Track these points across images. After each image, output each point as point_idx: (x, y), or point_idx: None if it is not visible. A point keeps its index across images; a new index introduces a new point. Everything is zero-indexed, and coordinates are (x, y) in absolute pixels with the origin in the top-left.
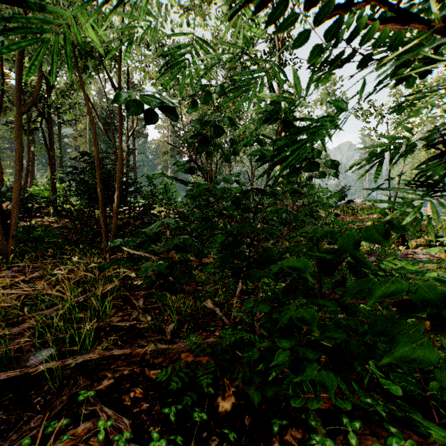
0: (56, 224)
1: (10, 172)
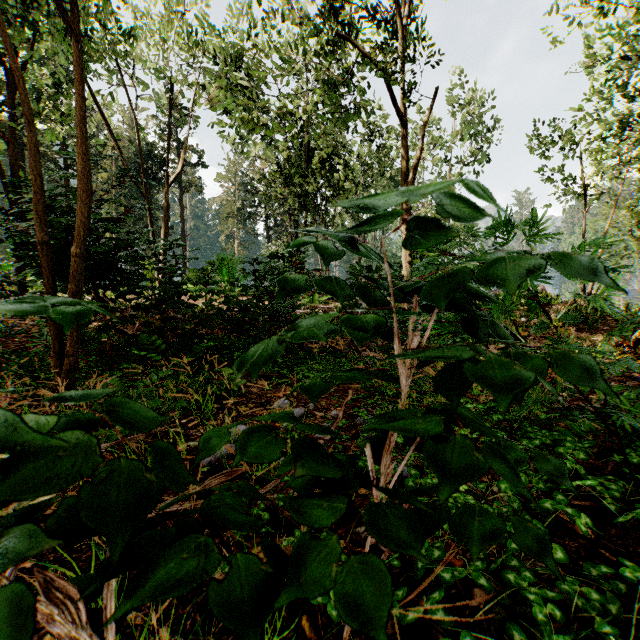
0: (21, 321)
1: None
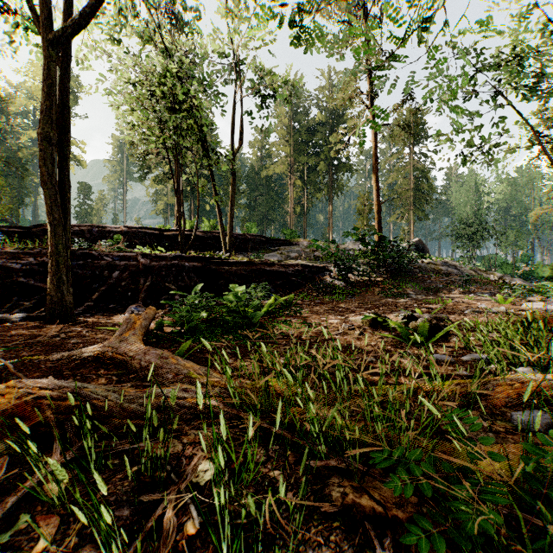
0: None
1: None
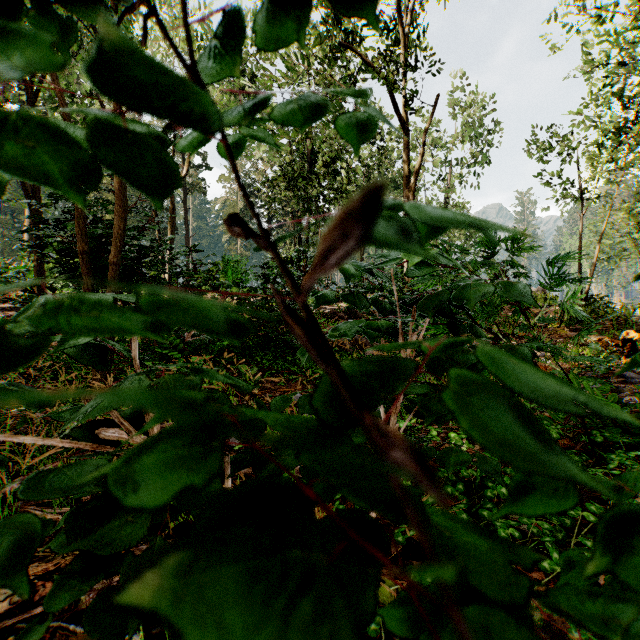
0: None
1: (1, 244)
